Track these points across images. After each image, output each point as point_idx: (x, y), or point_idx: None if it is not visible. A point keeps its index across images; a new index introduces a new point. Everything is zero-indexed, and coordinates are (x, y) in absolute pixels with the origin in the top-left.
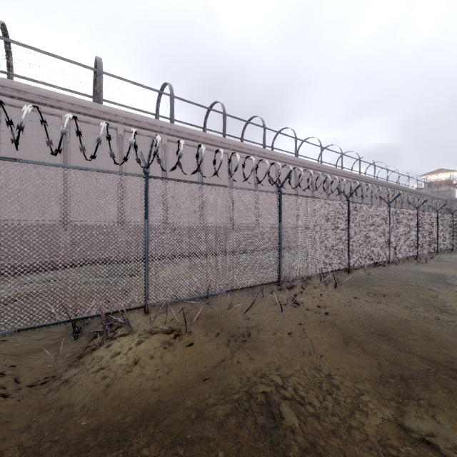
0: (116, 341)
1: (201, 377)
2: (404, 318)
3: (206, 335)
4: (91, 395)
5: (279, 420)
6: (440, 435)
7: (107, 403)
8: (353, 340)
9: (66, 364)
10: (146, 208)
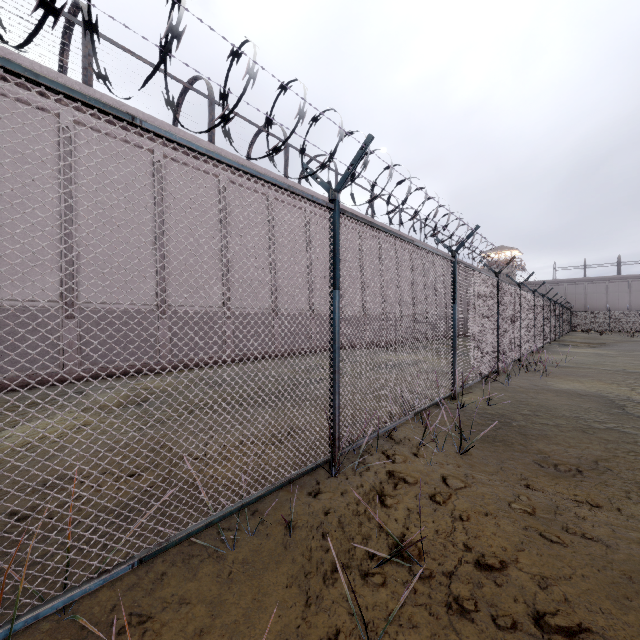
0: None
1: None
2: None
3: None
4: None
5: None
6: None
7: None
8: None
9: None
10: None
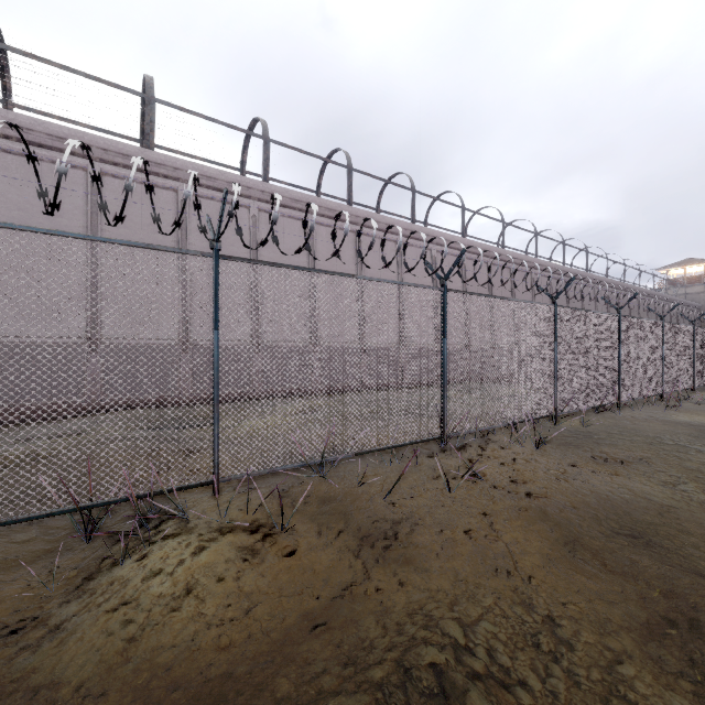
0: (155, 549)
1: (308, 621)
2: (665, 503)
3: (318, 536)
4: (96, 661)
5: None
6: None
7: (126, 678)
8: (584, 545)
9: (62, 592)
10: (216, 312)
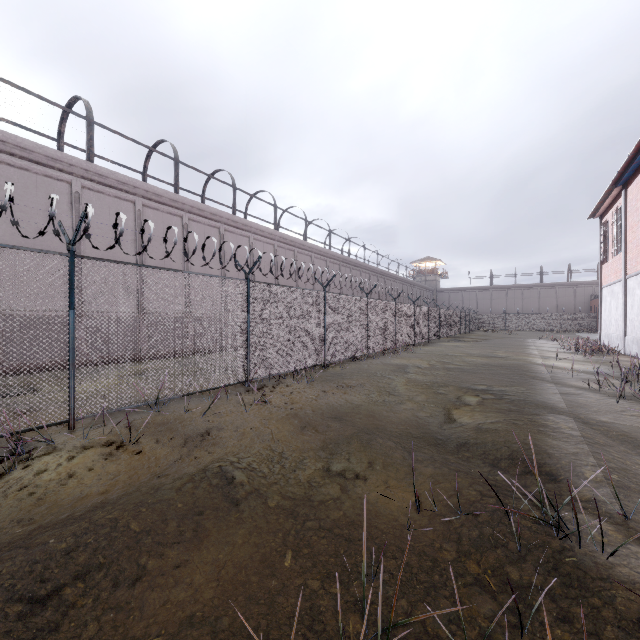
0: (36, 460)
1: (155, 475)
2: (359, 403)
3: (157, 442)
4: (18, 509)
5: (231, 479)
6: (349, 468)
7: (43, 512)
8: (310, 424)
9: None
10: (72, 296)
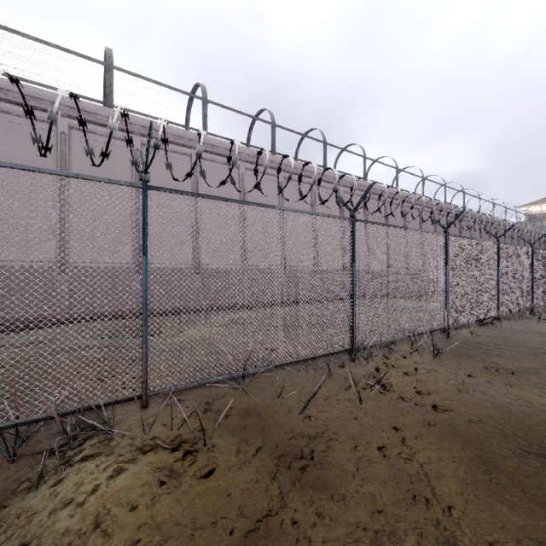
0: (72, 473)
1: None
2: None
3: (237, 453)
4: None
5: None
6: None
7: None
8: (497, 467)
9: None
10: (144, 238)
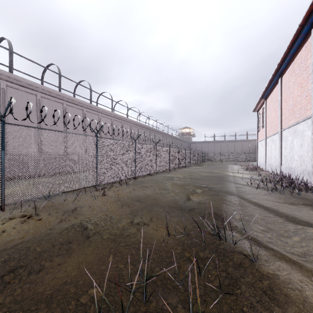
0: None
1: (48, 229)
2: (150, 194)
3: (49, 214)
4: None
5: (86, 228)
6: (141, 221)
7: None
8: (126, 204)
9: None
10: (3, 143)
